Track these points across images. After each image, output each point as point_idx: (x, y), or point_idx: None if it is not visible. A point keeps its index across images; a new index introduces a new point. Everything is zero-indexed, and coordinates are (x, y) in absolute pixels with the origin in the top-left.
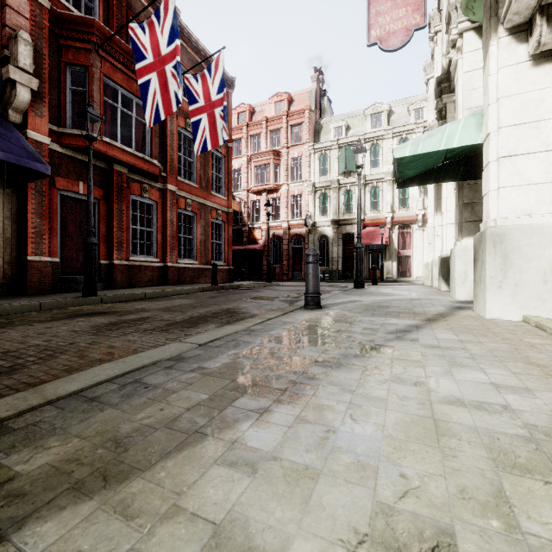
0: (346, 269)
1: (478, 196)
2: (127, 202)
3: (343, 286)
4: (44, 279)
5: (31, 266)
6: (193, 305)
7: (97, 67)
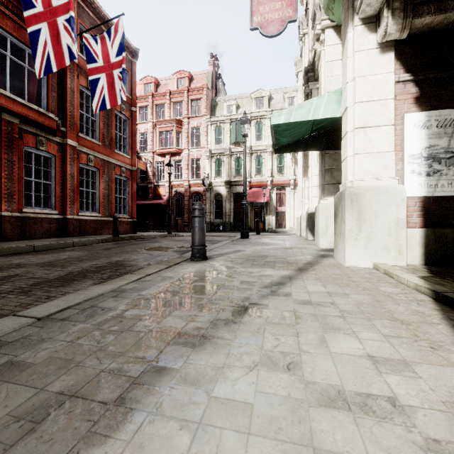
0: (236, 222)
1: (336, 163)
2: (19, 153)
3: (233, 236)
4: None
5: None
6: (81, 258)
7: None
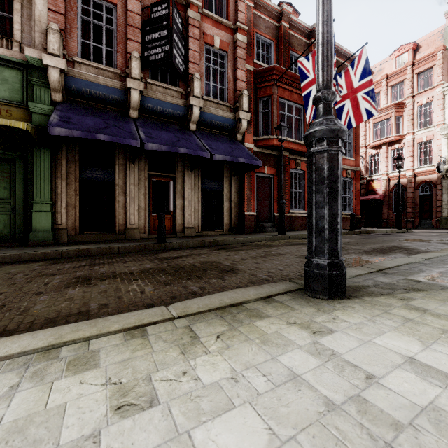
0: None
1: None
2: (287, 174)
3: None
4: (251, 224)
5: (246, 218)
6: (360, 242)
7: (275, 94)
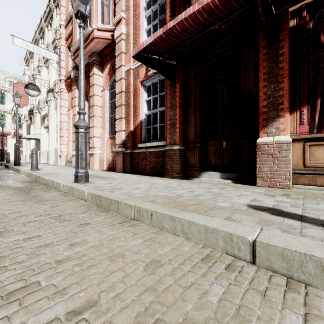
0: None
1: (40, 143)
2: None
3: None
4: None
5: None
6: None
7: None
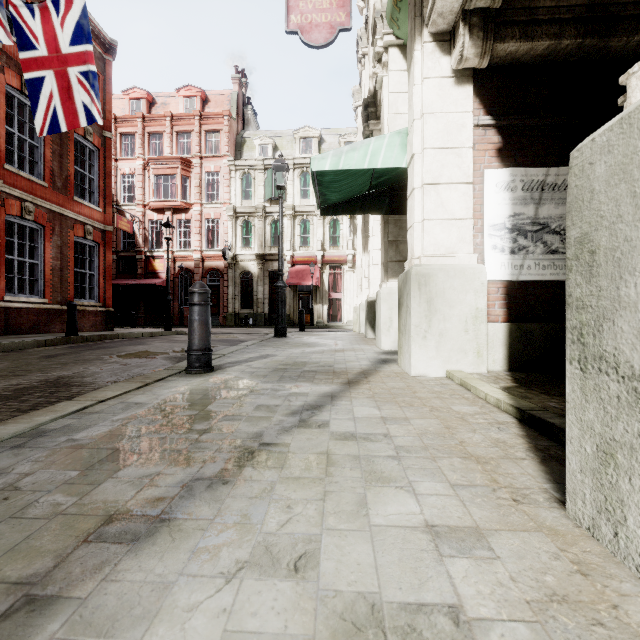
0: (273, 312)
1: (402, 233)
2: None
3: (266, 334)
4: None
5: None
6: None
7: None
